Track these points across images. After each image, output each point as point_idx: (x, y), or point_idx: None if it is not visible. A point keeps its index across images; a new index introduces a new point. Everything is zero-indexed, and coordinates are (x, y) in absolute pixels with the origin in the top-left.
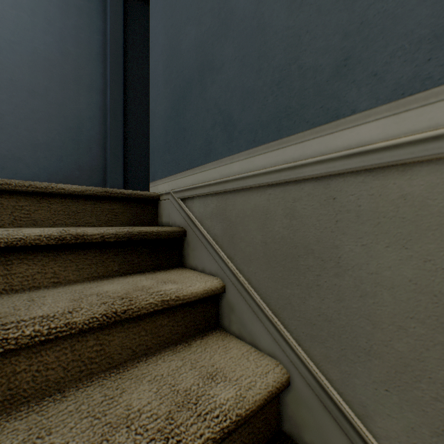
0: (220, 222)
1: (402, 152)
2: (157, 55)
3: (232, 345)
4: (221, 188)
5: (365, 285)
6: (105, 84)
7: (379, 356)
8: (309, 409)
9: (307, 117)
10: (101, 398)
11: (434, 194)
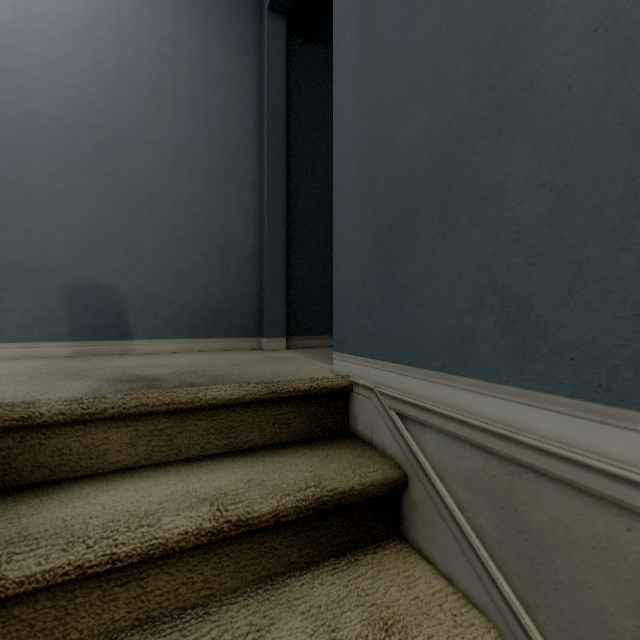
0: (493, 509)
1: None
2: (347, 146)
3: None
4: (499, 447)
5: None
6: (261, 174)
7: None
8: None
9: None
10: None
11: None
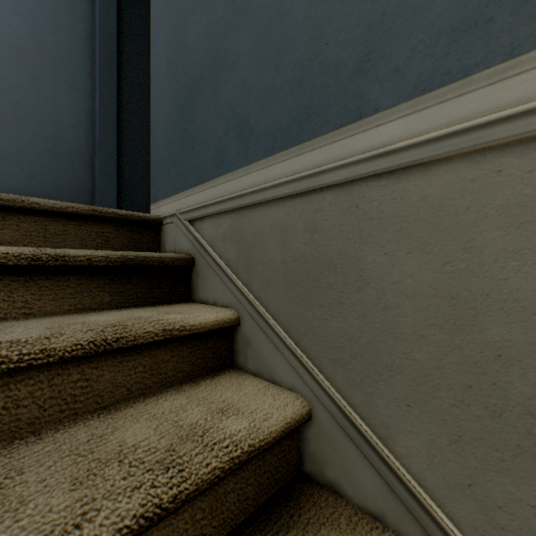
0: (234, 244)
1: (422, 151)
2: (160, 48)
3: (248, 382)
4: (236, 204)
5: (387, 296)
6: (93, 85)
7: (401, 371)
8: (332, 441)
9: (330, 118)
10: (87, 437)
11: (452, 193)
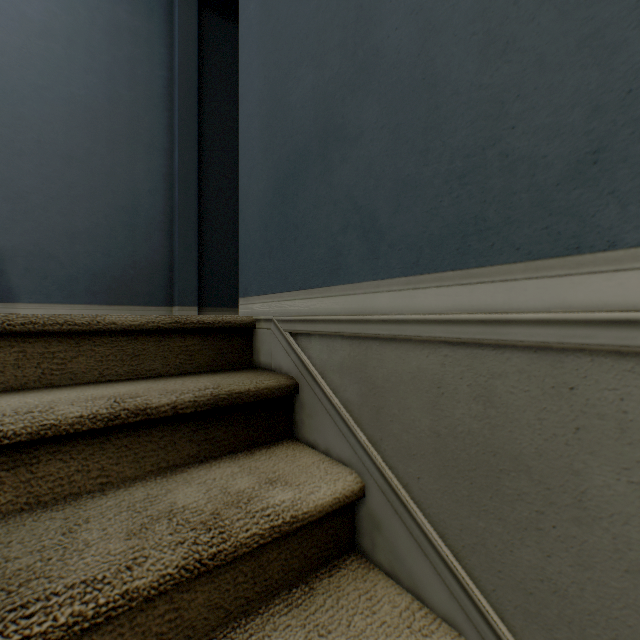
0: (356, 382)
1: None
2: (252, 106)
3: (381, 591)
4: (359, 330)
5: (636, 554)
6: (172, 140)
7: None
8: None
9: (517, 240)
10: None
11: None
